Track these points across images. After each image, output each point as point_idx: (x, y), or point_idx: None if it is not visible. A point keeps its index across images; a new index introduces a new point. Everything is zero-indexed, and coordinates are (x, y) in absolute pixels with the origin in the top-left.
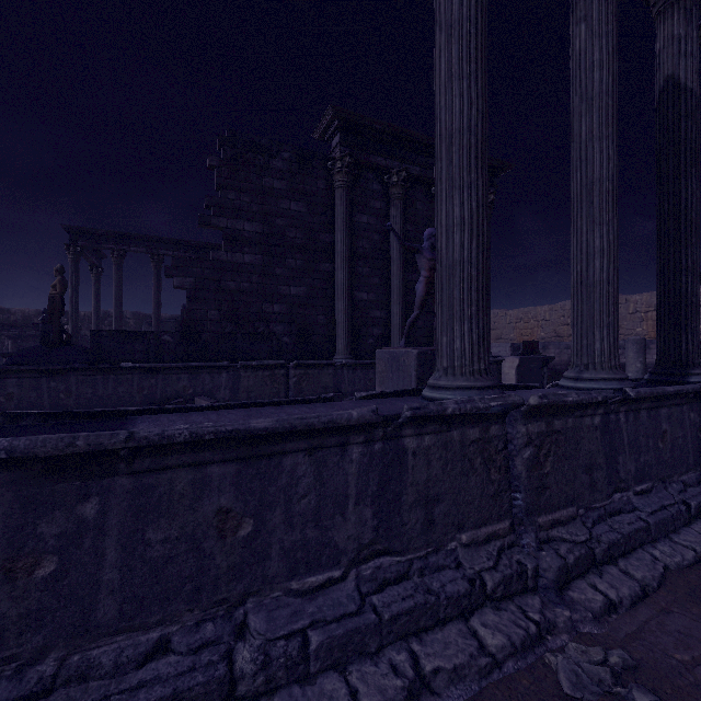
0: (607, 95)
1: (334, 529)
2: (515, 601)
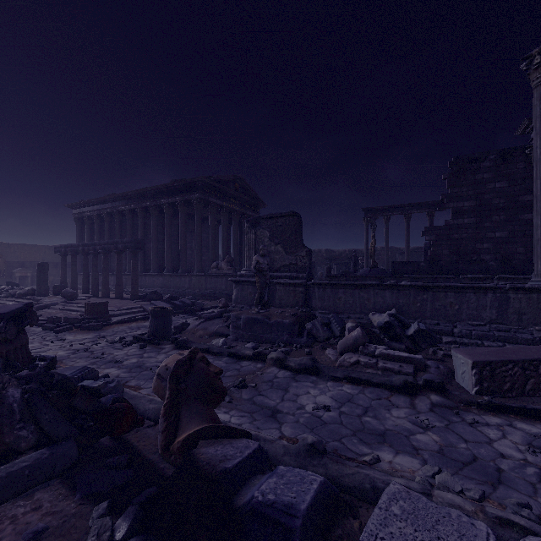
0: None
1: (482, 313)
2: None
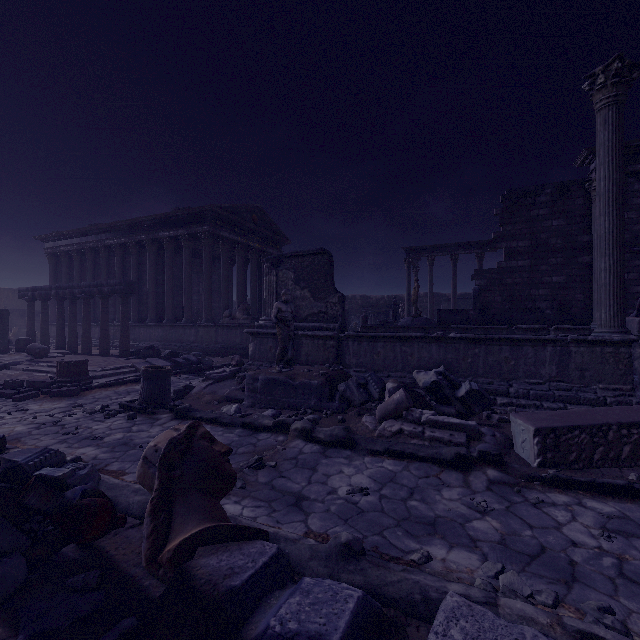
0: None
1: (540, 369)
2: None
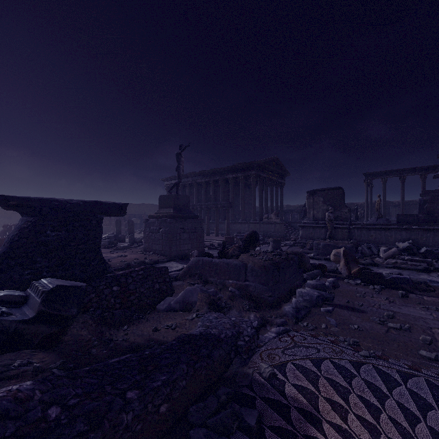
0: None
1: None
2: None
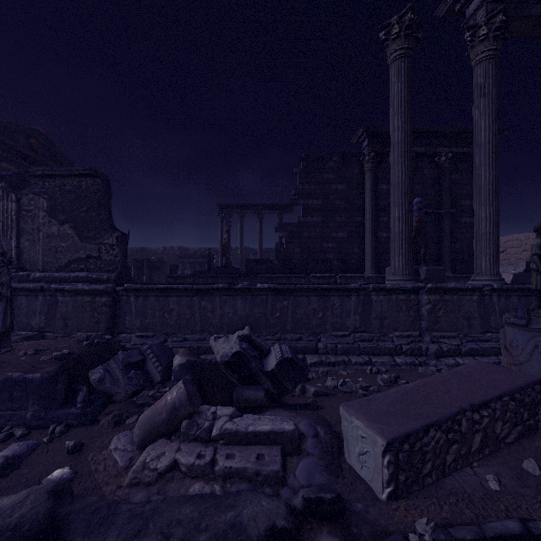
0: (488, 143)
1: (346, 320)
2: (415, 357)
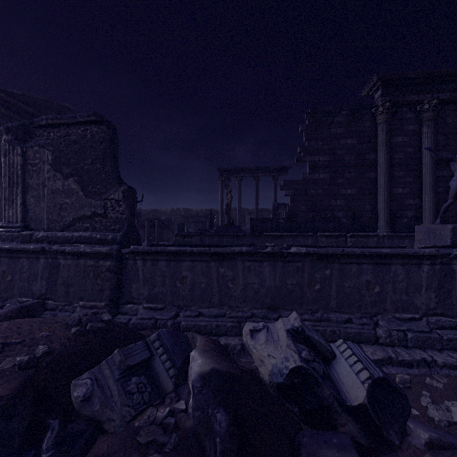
0: None
1: (415, 298)
2: None
